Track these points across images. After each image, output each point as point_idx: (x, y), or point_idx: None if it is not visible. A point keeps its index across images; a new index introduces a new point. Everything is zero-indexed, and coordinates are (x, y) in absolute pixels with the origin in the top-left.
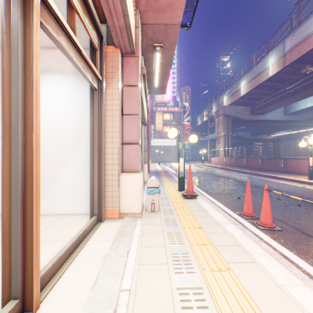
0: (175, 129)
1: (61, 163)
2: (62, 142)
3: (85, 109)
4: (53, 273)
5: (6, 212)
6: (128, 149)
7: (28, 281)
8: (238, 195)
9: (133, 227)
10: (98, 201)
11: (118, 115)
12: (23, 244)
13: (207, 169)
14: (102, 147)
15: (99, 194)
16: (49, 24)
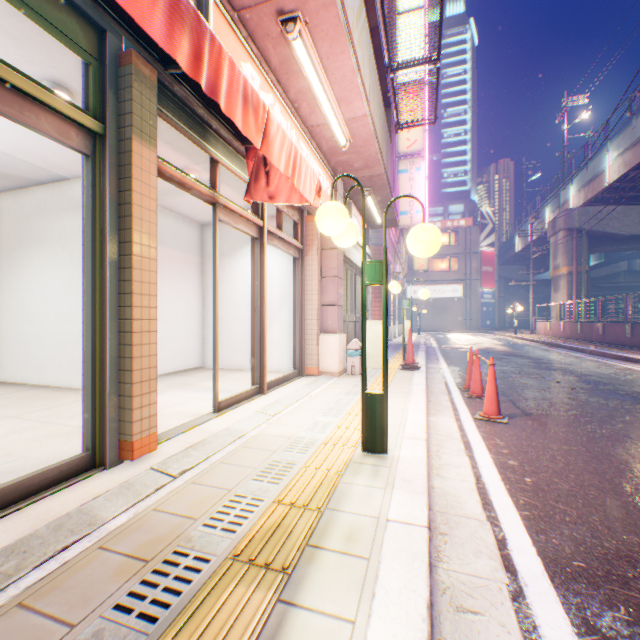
0: (395, 283)
1: (269, 324)
2: (269, 304)
3: (289, 272)
4: (270, 387)
5: (252, 344)
6: (327, 310)
7: (262, 379)
8: (496, 376)
9: (328, 380)
10: (299, 357)
11: (316, 279)
12: (260, 360)
13: (508, 345)
14: (303, 309)
15: (300, 351)
16: (269, 239)
